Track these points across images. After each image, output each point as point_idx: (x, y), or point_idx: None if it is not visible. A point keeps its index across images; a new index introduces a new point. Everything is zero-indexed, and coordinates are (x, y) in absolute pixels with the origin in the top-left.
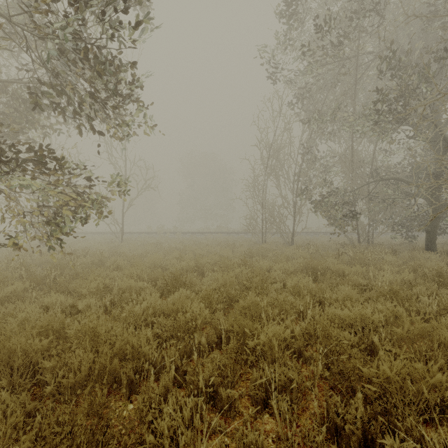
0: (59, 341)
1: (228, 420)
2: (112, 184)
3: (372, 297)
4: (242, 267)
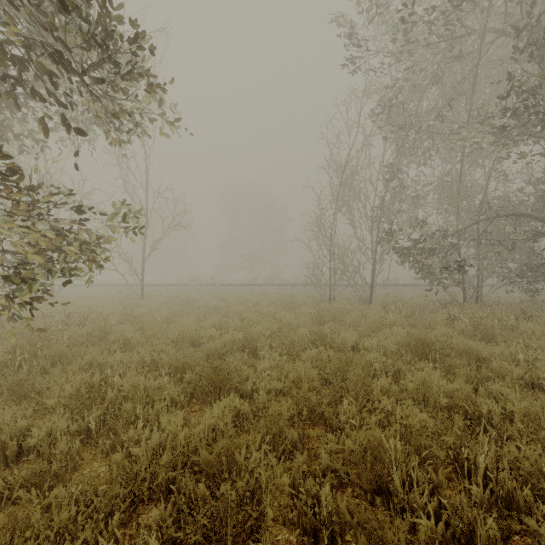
0: None
1: None
2: (115, 215)
3: None
4: (320, 347)
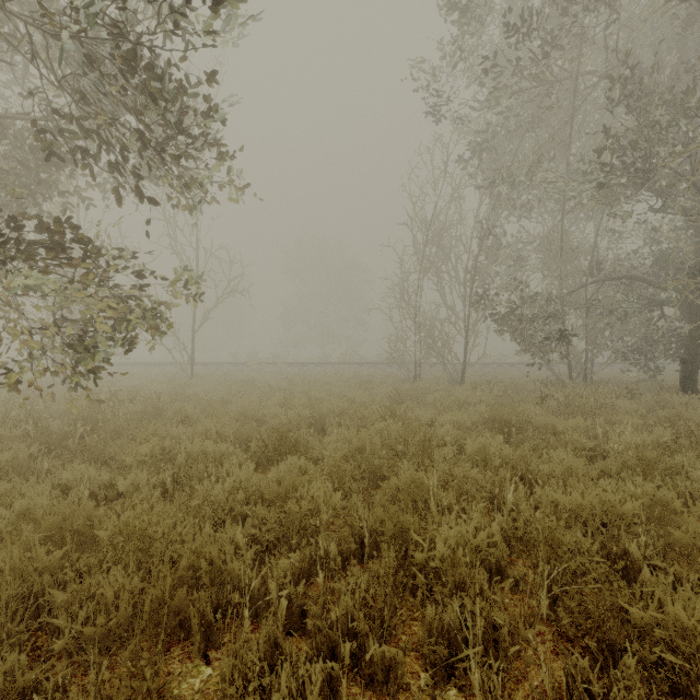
0: (84, 548)
1: (384, 699)
2: (175, 284)
3: (607, 469)
4: (389, 420)
